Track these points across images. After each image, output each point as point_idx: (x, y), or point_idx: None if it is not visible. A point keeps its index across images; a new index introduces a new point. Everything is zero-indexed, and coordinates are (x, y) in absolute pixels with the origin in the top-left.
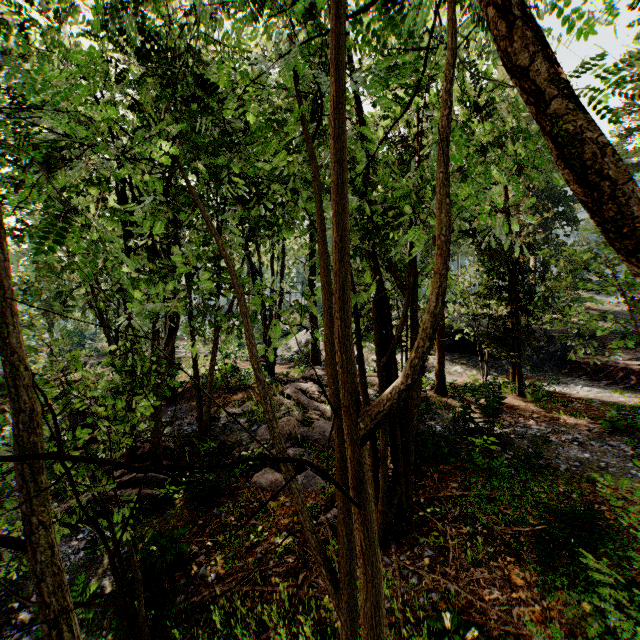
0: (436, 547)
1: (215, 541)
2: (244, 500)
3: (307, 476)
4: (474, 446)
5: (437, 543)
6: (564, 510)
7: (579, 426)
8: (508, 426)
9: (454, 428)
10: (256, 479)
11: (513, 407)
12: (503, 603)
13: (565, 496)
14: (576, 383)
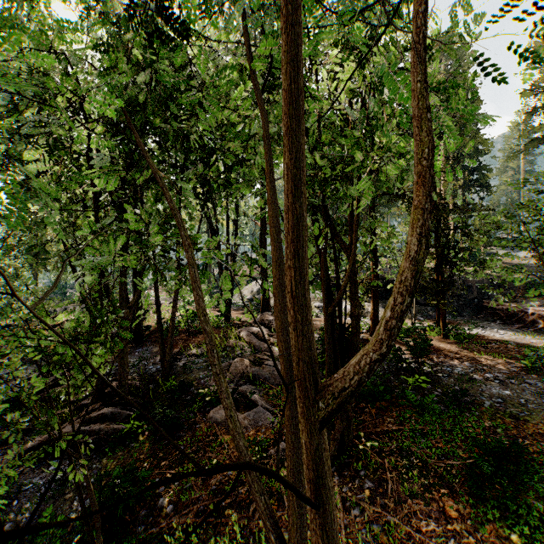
0: (375, 479)
1: (174, 473)
2: (201, 434)
3: (258, 412)
4: (406, 384)
5: (376, 475)
6: (491, 444)
7: (499, 365)
8: (436, 365)
9: (388, 367)
10: (212, 414)
11: (439, 348)
12: (439, 534)
13: (491, 431)
14: (492, 326)
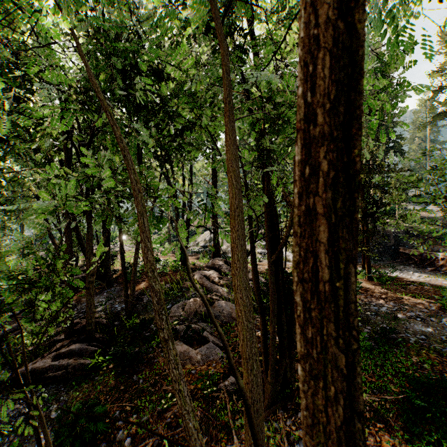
0: None
1: (133, 406)
2: (158, 368)
3: (209, 347)
4: None
5: None
6: (420, 379)
7: (419, 305)
8: (364, 305)
9: None
10: None
11: (366, 289)
12: None
13: (418, 366)
14: (408, 270)
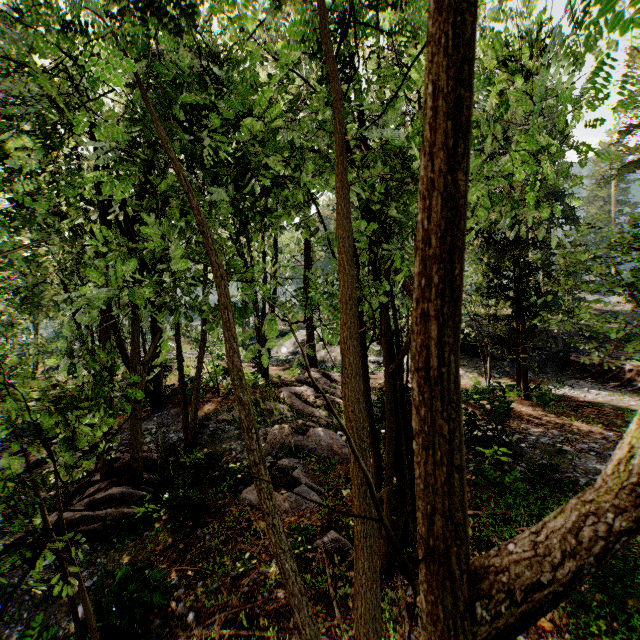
0: None
1: (197, 570)
2: (231, 520)
3: (301, 492)
4: (483, 457)
5: None
6: None
7: (593, 434)
8: (517, 434)
9: None
10: (245, 495)
11: (520, 412)
12: None
13: None
14: (581, 385)
